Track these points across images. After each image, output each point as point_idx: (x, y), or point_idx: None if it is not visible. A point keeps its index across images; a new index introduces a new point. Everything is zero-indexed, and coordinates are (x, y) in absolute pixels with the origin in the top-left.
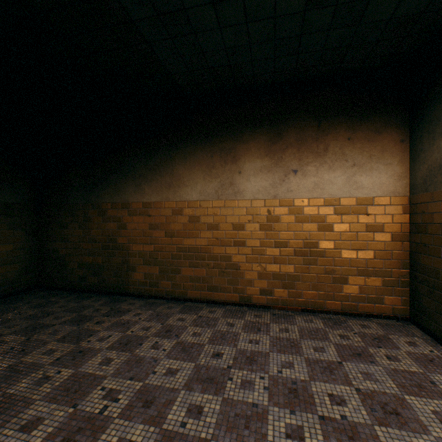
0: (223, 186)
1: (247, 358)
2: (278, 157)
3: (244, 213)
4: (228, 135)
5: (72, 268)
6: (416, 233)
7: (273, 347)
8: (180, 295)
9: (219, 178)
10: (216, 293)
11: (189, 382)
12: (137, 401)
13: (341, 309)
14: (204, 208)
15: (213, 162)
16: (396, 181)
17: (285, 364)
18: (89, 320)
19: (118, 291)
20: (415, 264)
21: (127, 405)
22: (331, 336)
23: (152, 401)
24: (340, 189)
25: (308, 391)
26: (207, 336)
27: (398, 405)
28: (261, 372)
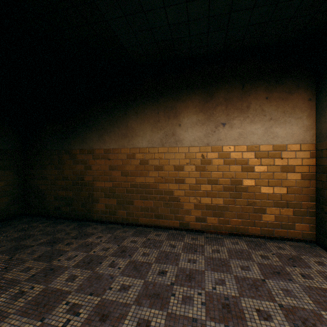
0: (166, 136)
1: (187, 275)
2: (210, 113)
3: (183, 157)
4: (170, 96)
5: (49, 200)
6: (321, 173)
7: (208, 266)
8: (133, 221)
9: (164, 130)
10: (161, 220)
11: (139, 298)
12: (95, 315)
13: (260, 233)
14: (152, 154)
15: (158, 117)
16: (304, 132)
17: (218, 282)
18: (61, 242)
19: (85, 218)
20: (321, 198)
21: (86, 319)
22: (254, 256)
23: (108, 315)
24: (259, 138)
25: (239, 307)
26: (154, 256)
27: (316, 321)
28: (198, 288)
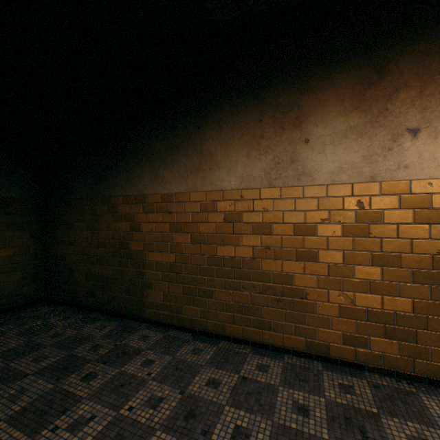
0: (278, 164)
1: None
2: (379, 110)
3: (314, 206)
4: (286, 84)
5: (79, 280)
6: None
7: None
8: (212, 328)
9: (272, 153)
10: (267, 333)
11: None
12: None
13: None
14: (248, 201)
15: (261, 129)
16: None
17: None
18: (76, 370)
19: (131, 313)
20: None
21: None
22: None
23: None
24: None
25: None
26: None
27: None
28: None
